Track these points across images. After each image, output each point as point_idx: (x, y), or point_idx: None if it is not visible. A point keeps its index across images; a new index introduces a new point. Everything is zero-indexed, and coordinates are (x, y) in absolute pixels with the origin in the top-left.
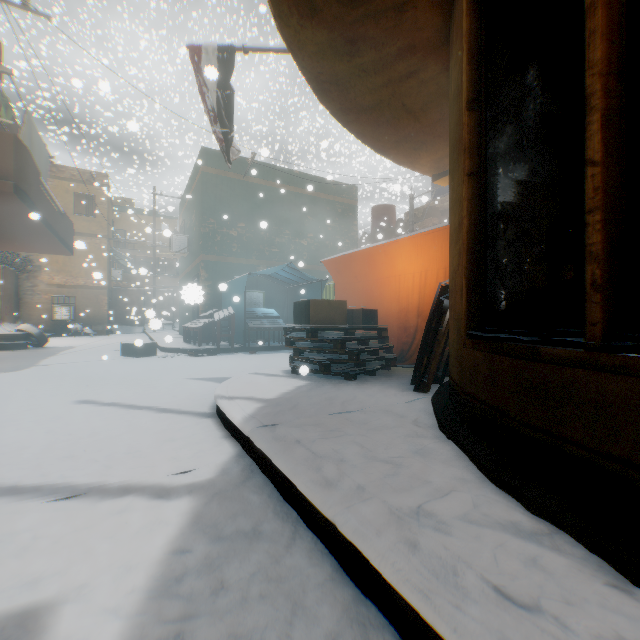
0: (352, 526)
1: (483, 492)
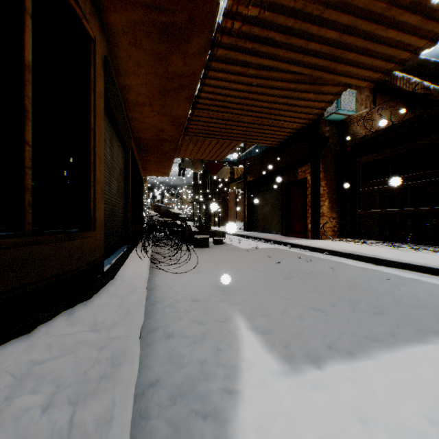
0: (137, 330)
1: (42, 332)
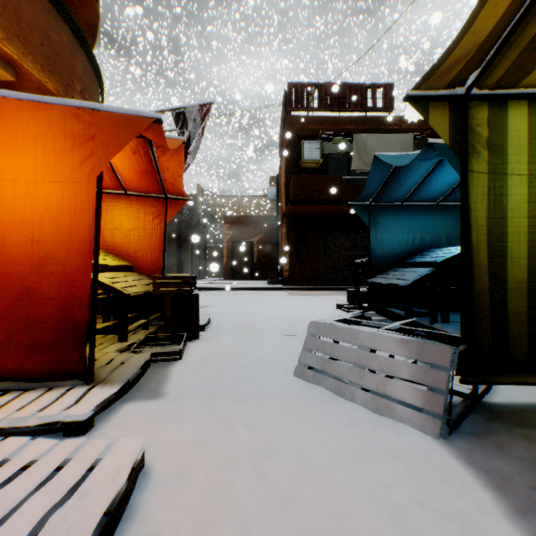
0: None
1: None
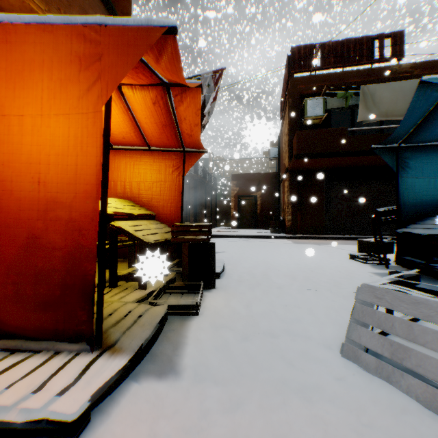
0: None
1: None
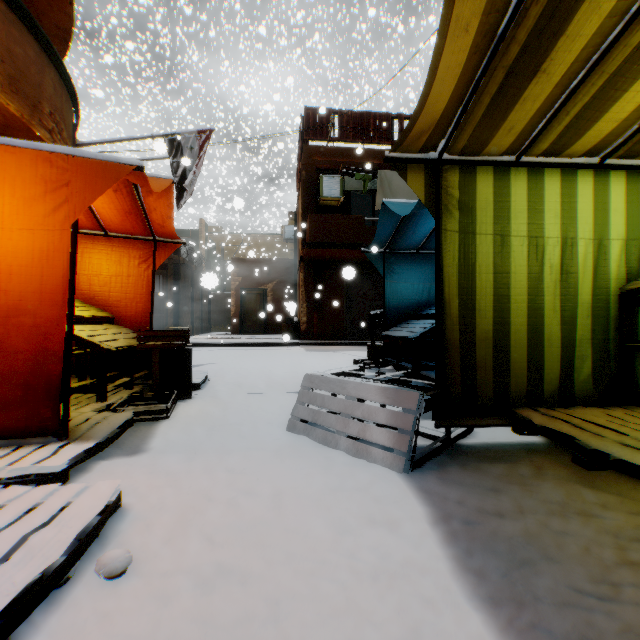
0: None
1: None
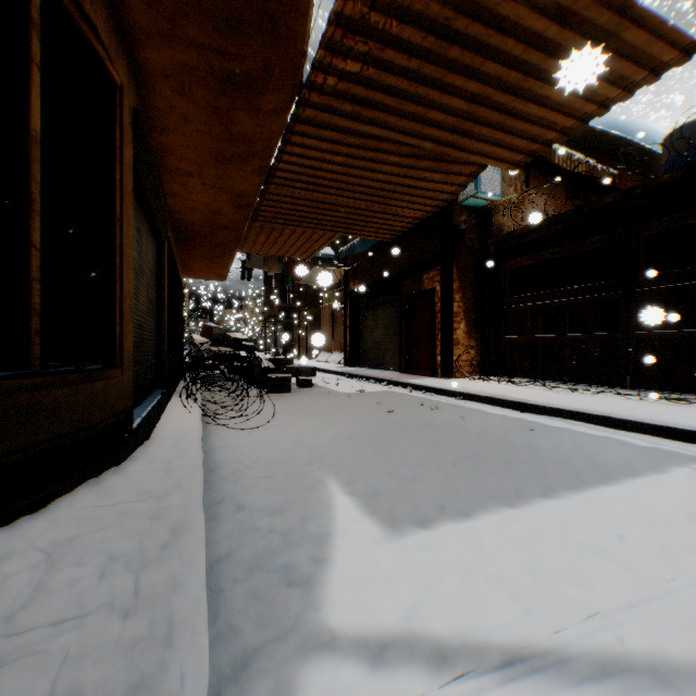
0: (198, 498)
1: (65, 505)
